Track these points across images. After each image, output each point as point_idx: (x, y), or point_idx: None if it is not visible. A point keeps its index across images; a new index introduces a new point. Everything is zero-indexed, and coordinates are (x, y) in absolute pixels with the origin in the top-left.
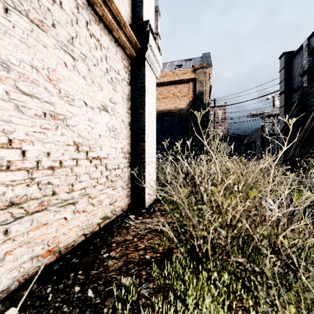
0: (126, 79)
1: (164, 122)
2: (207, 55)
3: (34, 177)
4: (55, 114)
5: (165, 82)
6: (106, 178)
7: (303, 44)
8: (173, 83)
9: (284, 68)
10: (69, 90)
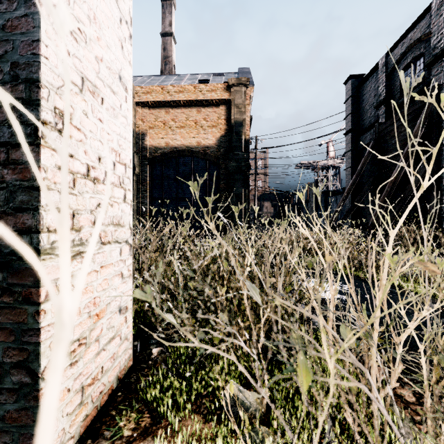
0: None
1: (180, 166)
2: (246, 70)
3: None
4: None
5: (181, 101)
6: None
7: (379, 62)
8: (195, 104)
9: (351, 98)
10: None
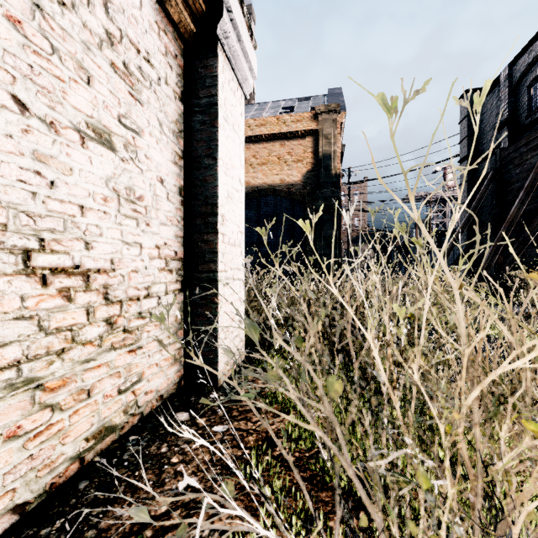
0: (171, 83)
1: (261, 207)
2: (337, 91)
3: None
4: None
5: (263, 136)
6: (107, 326)
7: (501, 75)
8: (278, 138)
9: (467, 117)
10: None
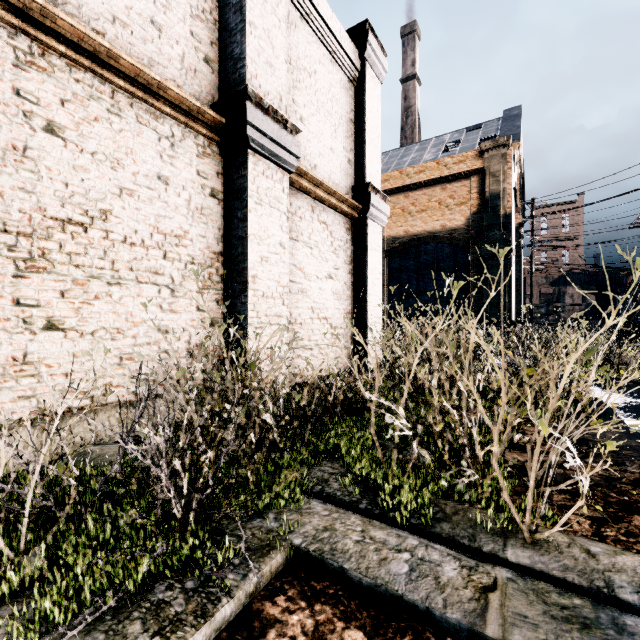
0: (348, 241)
1: (421, 255)
2: (515, 112)
3: (295, 328)
4: (303, 289)
5: (422, 182)
6: (331, 335)
7: None
8: (438, 182)
9: None
10: (309, 271)
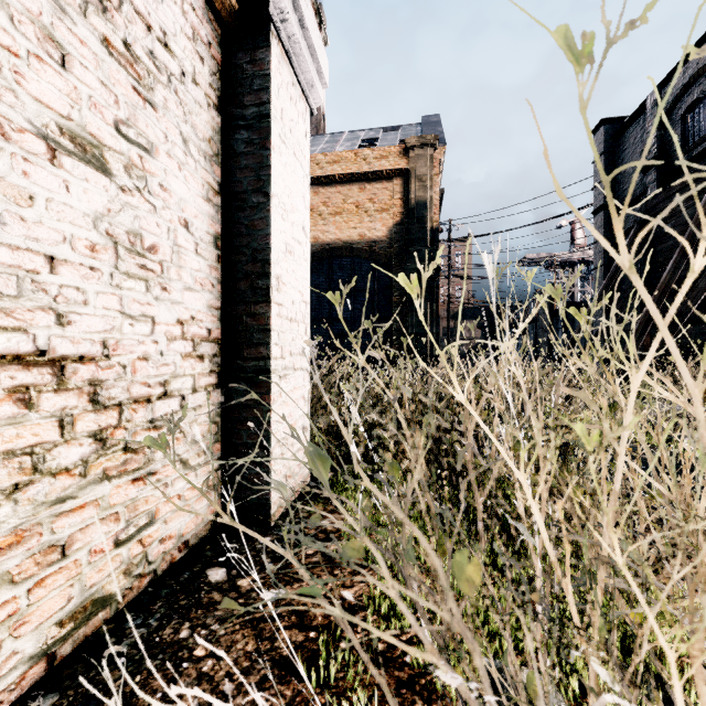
0: (201, 83)
1: (334, 271)
2: (434, 119)
3: None
4: None
5: (337, 176)
6: (96, 443)
7: (647, 100)
8: (356, 179)
9: (604, 155)
10: None
